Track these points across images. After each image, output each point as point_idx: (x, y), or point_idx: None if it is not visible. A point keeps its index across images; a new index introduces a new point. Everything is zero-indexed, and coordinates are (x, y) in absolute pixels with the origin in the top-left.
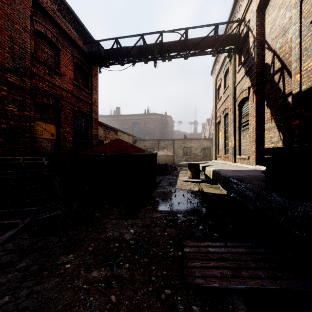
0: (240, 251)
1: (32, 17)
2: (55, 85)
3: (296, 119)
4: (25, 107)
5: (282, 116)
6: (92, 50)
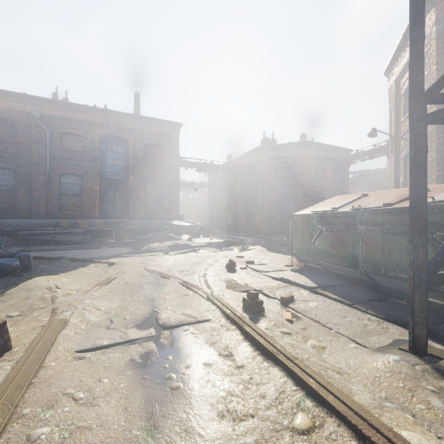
0: None
1: (315, 164)
2: (323, 187)
3: None
4: (313, 201)
5: None
6: (344, 157)
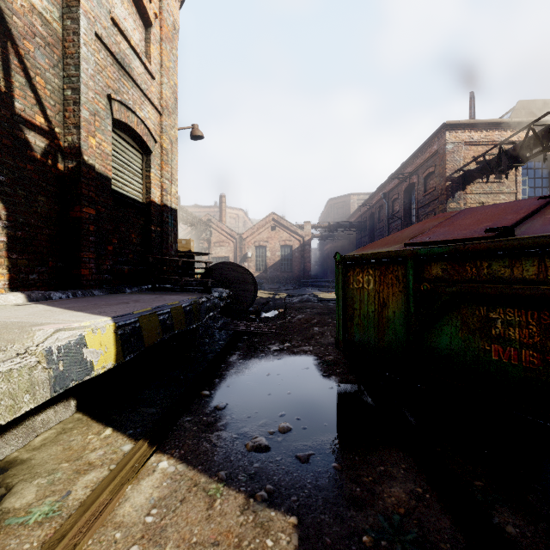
0: (241, 328)
1: None
2: None
3: (91, 206)
4: None
5: (3, 155)
6: None
